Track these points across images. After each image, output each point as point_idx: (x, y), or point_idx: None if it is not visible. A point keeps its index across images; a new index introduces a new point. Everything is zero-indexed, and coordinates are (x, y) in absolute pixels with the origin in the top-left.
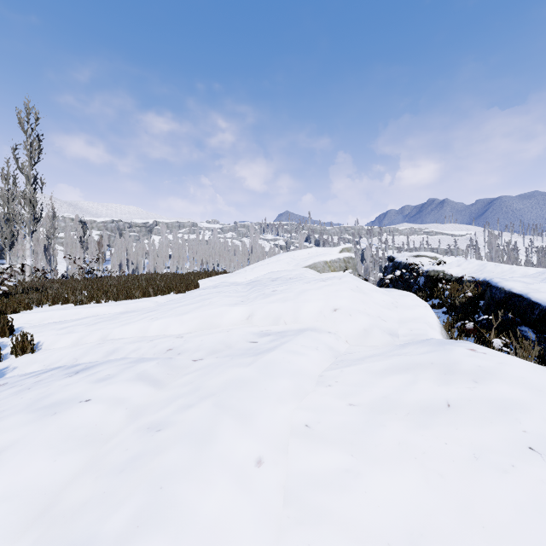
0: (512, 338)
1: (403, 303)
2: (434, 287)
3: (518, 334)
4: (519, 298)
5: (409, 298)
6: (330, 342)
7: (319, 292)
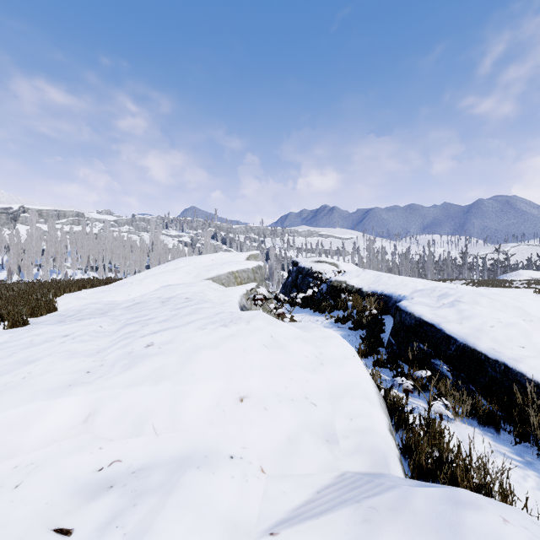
0: (441, 388)
1: (328, 354)
2: (337, 296)
3: (448, 384)
4: (431, 328)
5: (333, 343)
6: (232, 503)
7: (217, 354)
